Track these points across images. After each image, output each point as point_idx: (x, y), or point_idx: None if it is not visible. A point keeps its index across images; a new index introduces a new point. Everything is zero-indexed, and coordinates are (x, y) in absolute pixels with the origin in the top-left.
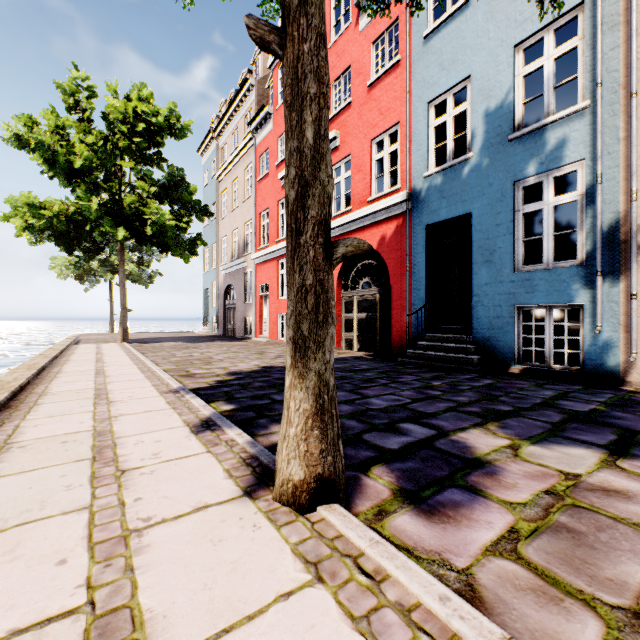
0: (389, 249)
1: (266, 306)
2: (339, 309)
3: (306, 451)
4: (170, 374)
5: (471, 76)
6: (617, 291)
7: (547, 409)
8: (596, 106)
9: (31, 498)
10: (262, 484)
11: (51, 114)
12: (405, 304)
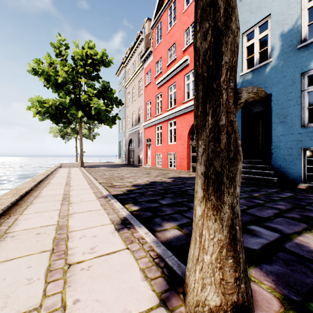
0: None
1: (149, 149)
2: (189, 150)
3: (221, 279)
4: (103, 185)
5: (271, 14)
6: None
7: None
8: None
9: (0, 291)
10: (172, 290)
11: (48, 57)
12: None
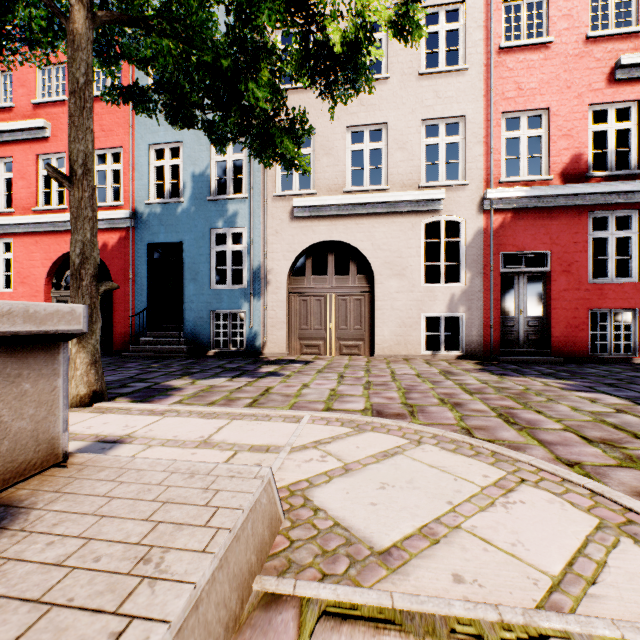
0: (112, 256)
1: None
2: None
3: (88, 380)
4: None
5: (183, 143)
6: (260, 304)
7: (218, 368)
8: (251, 200)
9: None
10: None
11: None
12: (129, 306)
